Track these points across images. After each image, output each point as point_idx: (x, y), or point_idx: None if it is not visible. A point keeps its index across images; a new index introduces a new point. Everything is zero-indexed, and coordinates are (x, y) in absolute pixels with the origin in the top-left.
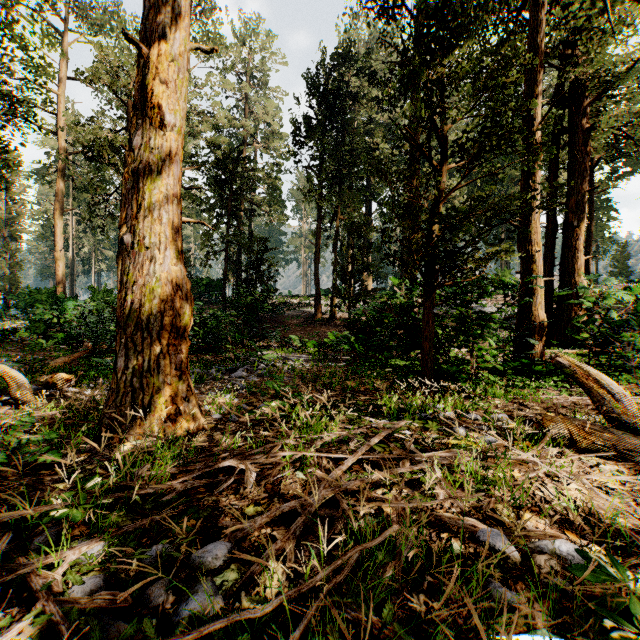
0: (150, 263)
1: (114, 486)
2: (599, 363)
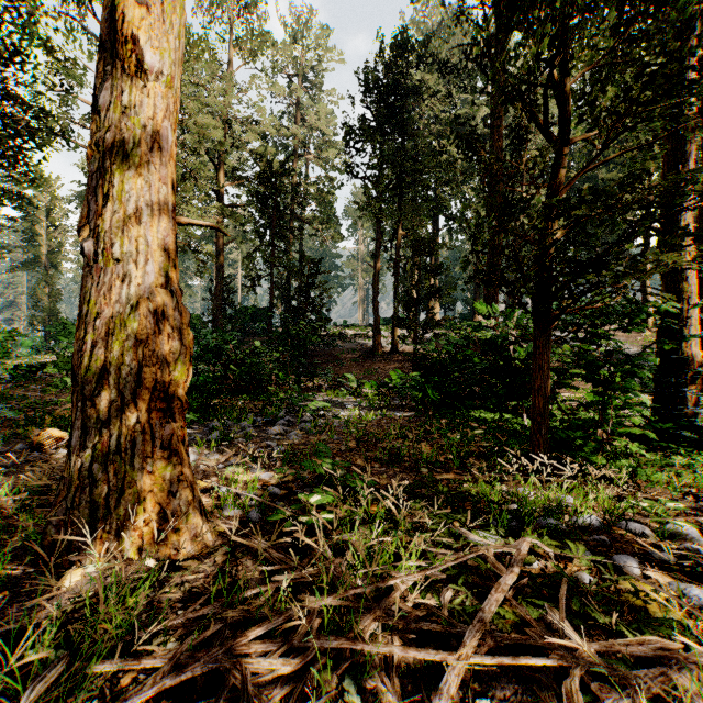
0: (122, 284)
1: None
2: None
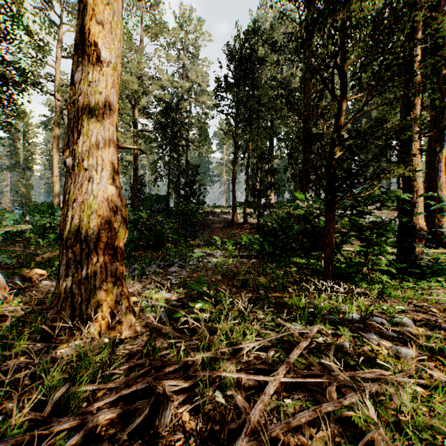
0: (88, 183)
1: (19, 421)
2: None
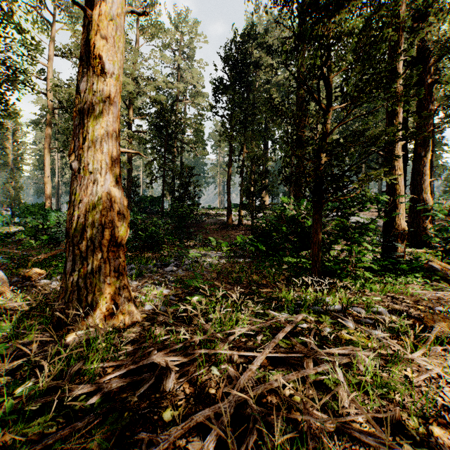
0: (93, 185)
1: (45, 388)
2: (449, 261)
